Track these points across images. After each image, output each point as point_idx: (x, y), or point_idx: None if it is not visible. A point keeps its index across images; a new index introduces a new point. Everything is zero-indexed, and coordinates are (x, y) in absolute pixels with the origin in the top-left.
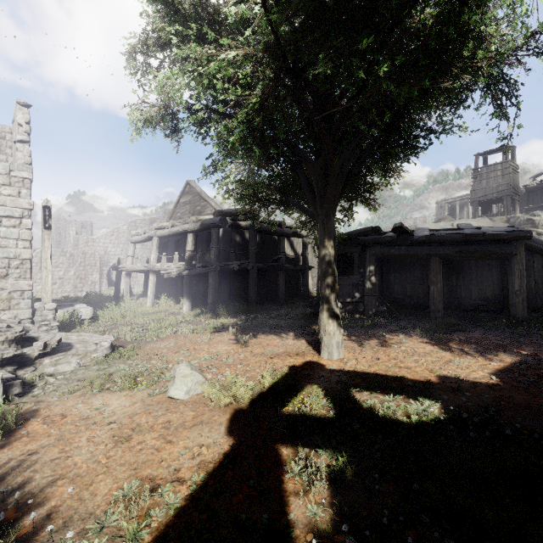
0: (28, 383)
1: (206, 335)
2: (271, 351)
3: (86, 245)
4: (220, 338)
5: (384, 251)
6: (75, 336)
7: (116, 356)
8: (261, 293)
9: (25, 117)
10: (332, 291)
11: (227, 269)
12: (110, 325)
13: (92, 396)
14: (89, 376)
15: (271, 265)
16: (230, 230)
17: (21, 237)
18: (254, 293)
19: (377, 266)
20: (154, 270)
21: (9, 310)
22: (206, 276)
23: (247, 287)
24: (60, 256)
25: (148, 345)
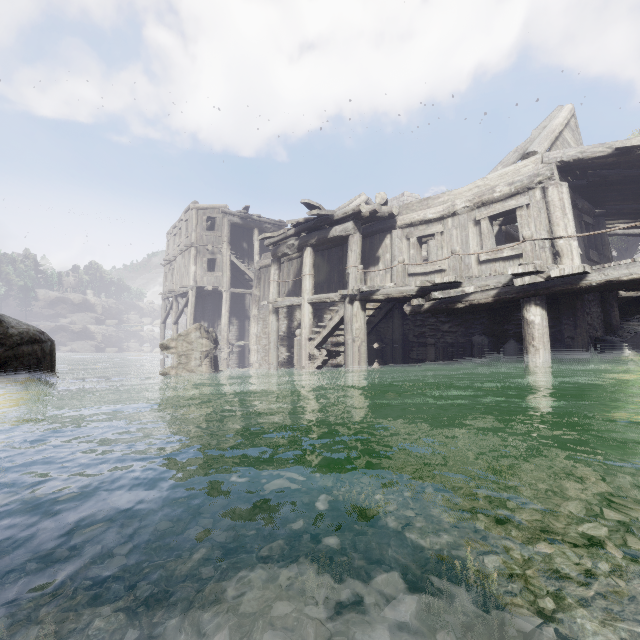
0: None
1: None
2: None
3: None
4: None
5: None
6: None
7: None
8: None
9: None
10: None
11: None
12: None
13: None
14: None
15: None
16: None
17: None
18: None
19: None
20: None
21: None
22: None
23: None
24: None
25: None
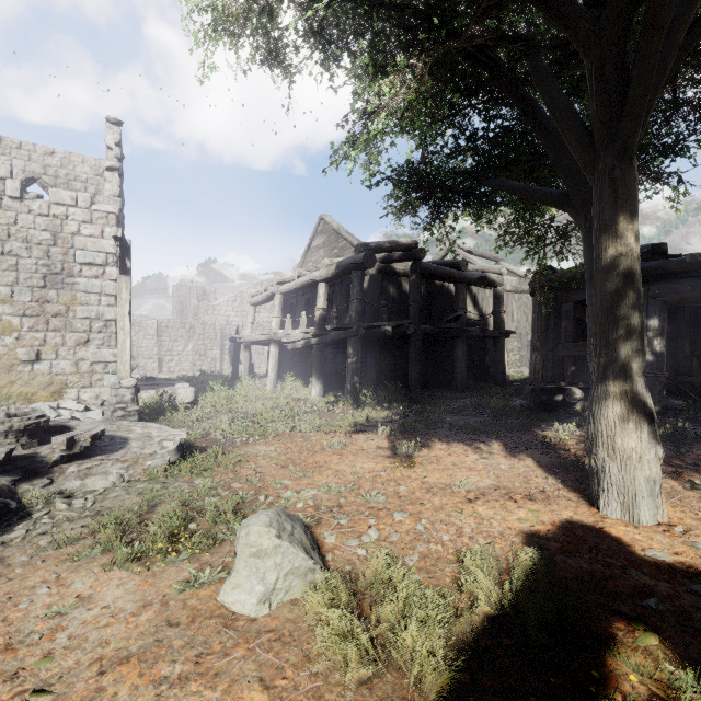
0: (25, 510)
1: (337, 438)
2: (464, 483)
3: (206, 314)
4: (361, 443)
5: (684, 288)
6: (139, 428)
7: (184, 467)
8: (427, 374)
9: (115, 137)
10: (632, 350)
11: (376, 333)
12: (211, 413)
13: (86, 563)
14: (120, 505)
15: (444, 327)
16: (380, 277)
17: (104, 292)
18: (417, 372)
19: (665, 320)
20: (276, 339)
21: (91, 388)
22: (345, 347)
23: (405, 363)
24: (179, 328)
25: (244, 449)
